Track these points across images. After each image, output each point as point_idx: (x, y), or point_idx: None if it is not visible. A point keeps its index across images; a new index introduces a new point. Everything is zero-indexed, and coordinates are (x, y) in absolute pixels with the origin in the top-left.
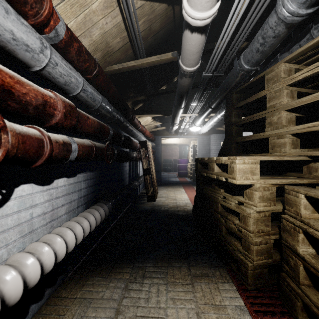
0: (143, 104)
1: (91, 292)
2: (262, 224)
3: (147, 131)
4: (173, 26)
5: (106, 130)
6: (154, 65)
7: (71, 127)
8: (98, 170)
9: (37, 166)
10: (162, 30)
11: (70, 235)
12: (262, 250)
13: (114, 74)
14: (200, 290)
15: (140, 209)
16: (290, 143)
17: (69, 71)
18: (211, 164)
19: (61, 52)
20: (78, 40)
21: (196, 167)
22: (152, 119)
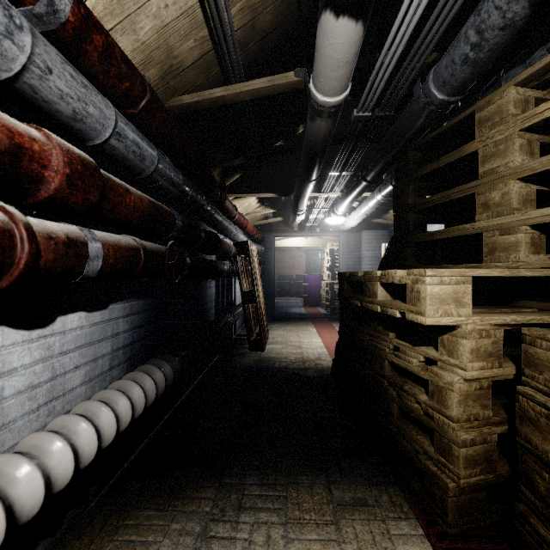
0: (241, 175)
1: (133, 544)
2: (476, 404)
3: (249, 225)
4: (297, 24)
5: (169, 219)
6: (262, 100)
7: (88, 209)
8: (155, 295)
9: (1, 289)
10: (276, 30)
11: (86, 432)
12: (476, 456)
13: (186, 113)
14: (352, 538)
15: (237, 366)
16: (528, 243)
17: (80, 89)
18: (370, 285)
19: (67, 53)
20: (103, 29)
21: (339, 290)
22: (258, 203)
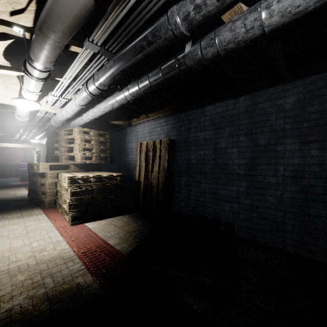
0: None
1: None
2: (52, 186)
3: None
4: None
5: None
6: None
7: None
8: None
9: None
10: None
11: None
12: (51, 194)
13: None
14: (24, 212)
15: None
16: (64, 158)
17: None
18: (33, 166)
19: None
20: None
21: (28, 168)
22: None
